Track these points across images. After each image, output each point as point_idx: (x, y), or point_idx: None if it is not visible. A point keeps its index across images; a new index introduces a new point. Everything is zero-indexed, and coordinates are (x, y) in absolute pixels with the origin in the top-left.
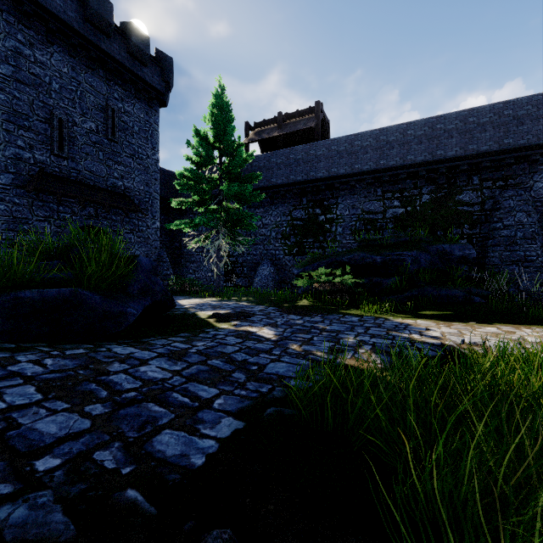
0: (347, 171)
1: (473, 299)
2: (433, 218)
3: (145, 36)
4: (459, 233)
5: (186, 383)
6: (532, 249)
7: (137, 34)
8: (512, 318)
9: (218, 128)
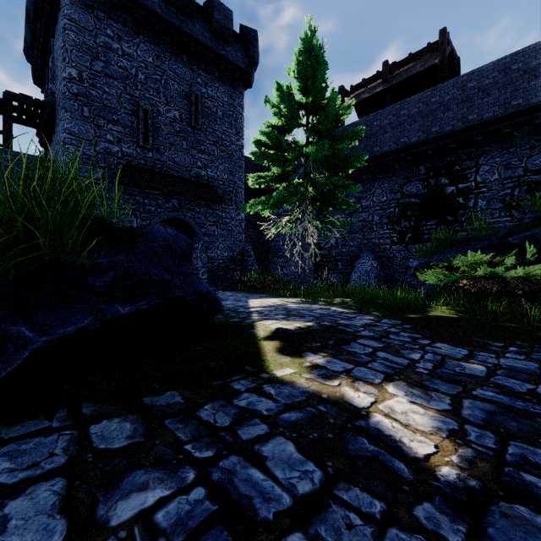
0: (496, 114)
1: None
2: None
3: (227, 10)
4: None
5: None
6: None
7: (219, 9)
8: None
9: (302, 75)
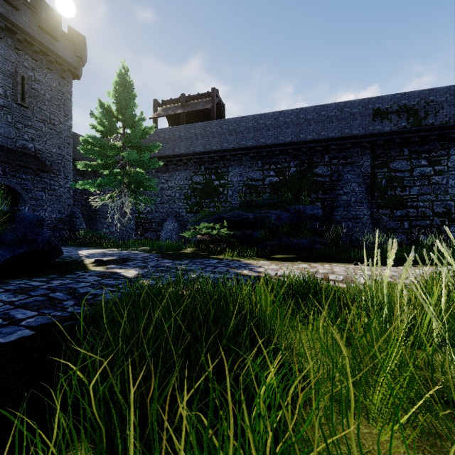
0: (235, 146)
1: (315, 246)
2: (298, 185)
3: (56, 13)
4: (315, 197)
5: (11, 310)
6: (360, 210)
7: (48, 11)
8: (332, 258)
9: (120, 103)
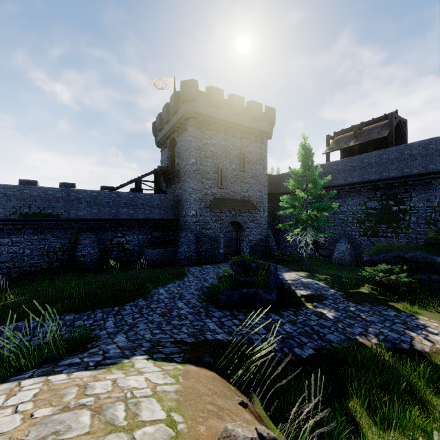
0: (420, 171)
1: None
2: None
3: (260, 104)
4: None
5: (298, 335)
6: None
7: (256, 106)
8: None
9: (306, 167)
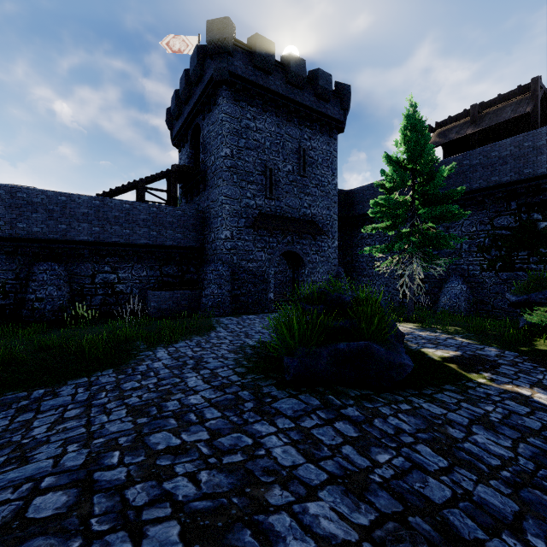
0: None
1: None
2: None
3: (328, 75)
4: None
5: (539, 470)
6: None
7: (323, 77)
8: None
9: (413, 150)
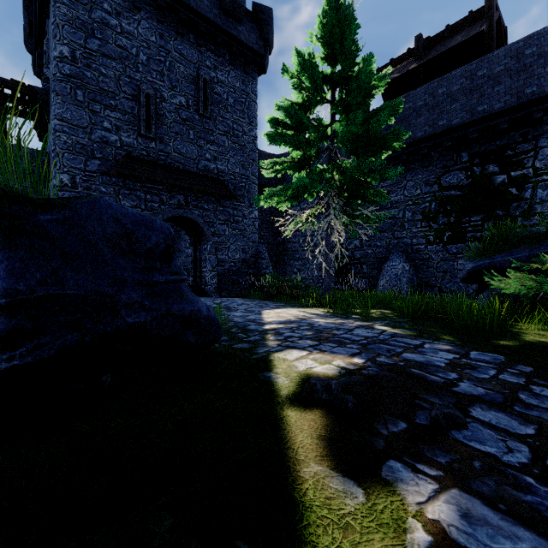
0: None
1: None
2: None
3: None
4: None
5: None
6: None
7: None
8: None
9: (327, 37)
